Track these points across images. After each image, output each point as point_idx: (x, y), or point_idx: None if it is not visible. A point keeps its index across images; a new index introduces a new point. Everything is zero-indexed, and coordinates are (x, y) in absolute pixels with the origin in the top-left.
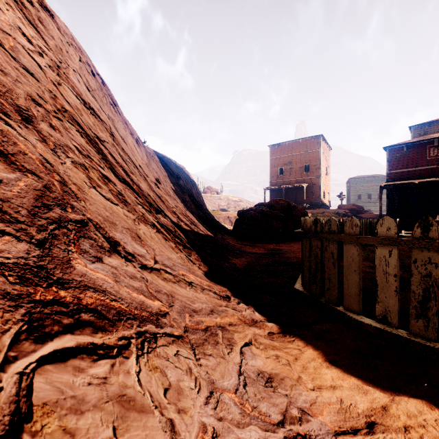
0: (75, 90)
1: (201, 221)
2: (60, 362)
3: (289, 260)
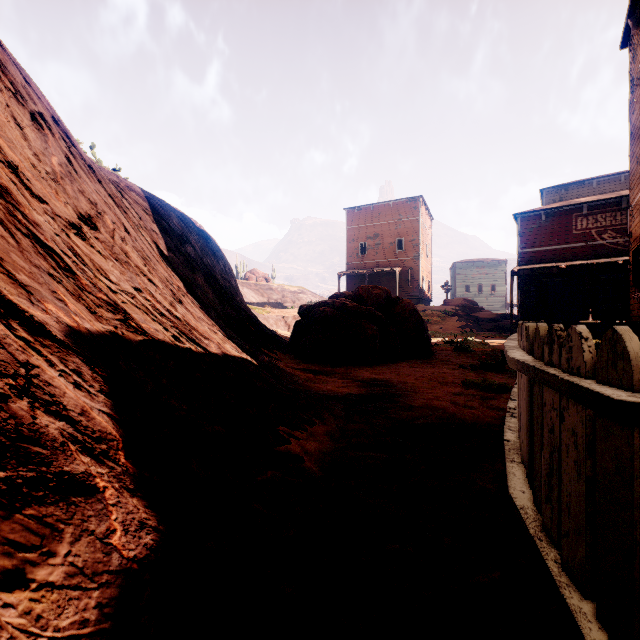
0: None
1: (224, 327)
2: None
3: (421, 420)
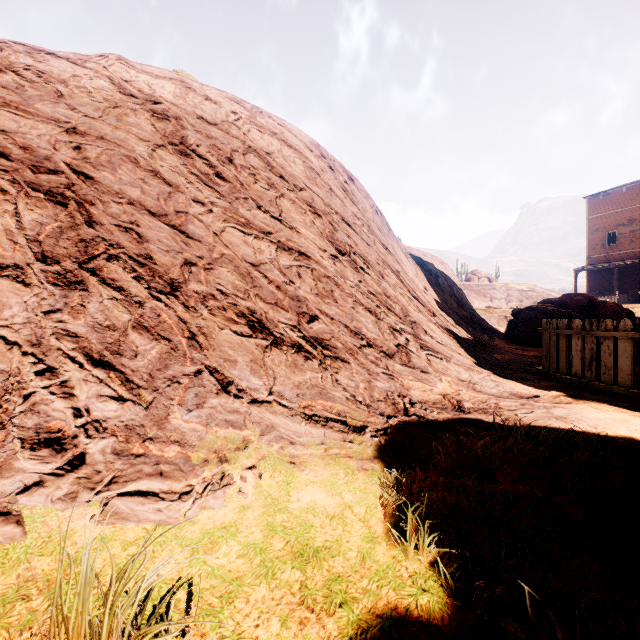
0: (378, 239)
1: (463, 322)
2: (429, 355)
3: None
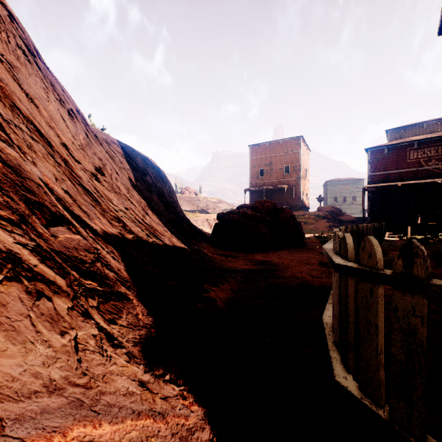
0: None
1: (171, 228)
2: None
3: (287, 284)
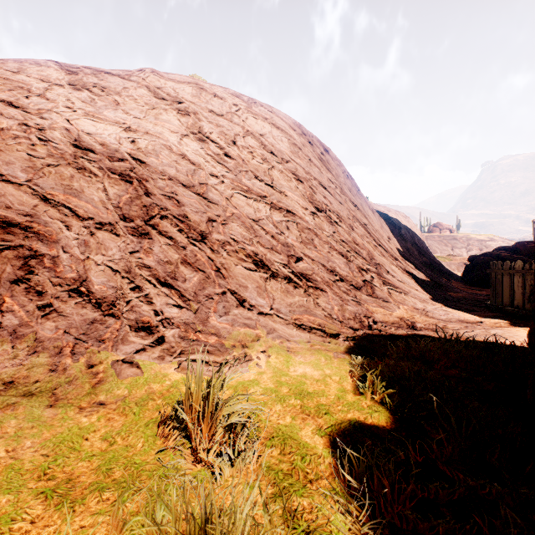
0: (349, 198)
1: (423, 267)
2: (390, 289)
3: None
